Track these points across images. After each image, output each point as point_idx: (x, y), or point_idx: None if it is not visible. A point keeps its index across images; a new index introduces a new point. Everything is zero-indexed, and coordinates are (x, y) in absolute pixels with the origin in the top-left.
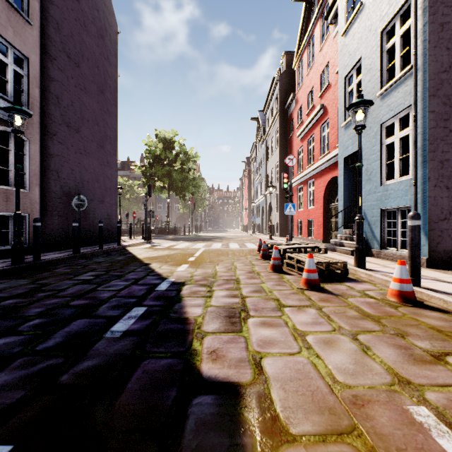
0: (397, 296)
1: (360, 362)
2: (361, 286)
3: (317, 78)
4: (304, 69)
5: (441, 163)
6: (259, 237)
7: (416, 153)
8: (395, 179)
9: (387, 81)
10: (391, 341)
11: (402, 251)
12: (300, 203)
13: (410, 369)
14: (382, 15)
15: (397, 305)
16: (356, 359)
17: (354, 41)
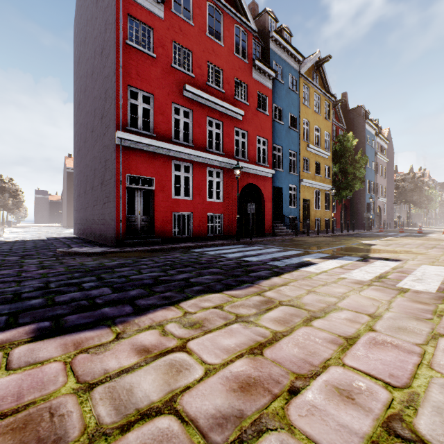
0: None
1: None
2: None
3: None
4: None
5: None
6: None
7: None
8: None
9: None
10: None
11: None
12: None
13: None
14: None
15: None
16: None
17: None
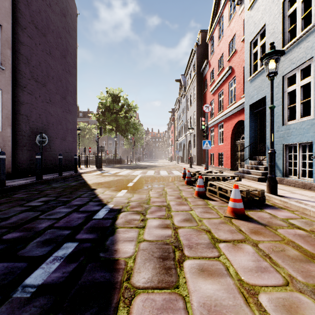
0: None
1: None
2: (282, 213)
3: (226, 47)
4: (215, 41)
5: None
6: (182, 166)
7: None
8: (296, 120)
9: (288, 40)
10: None
11: (303, 178)
12: (212, 140)
13: None
14: None
15: None
16: None
17: (258, 12)
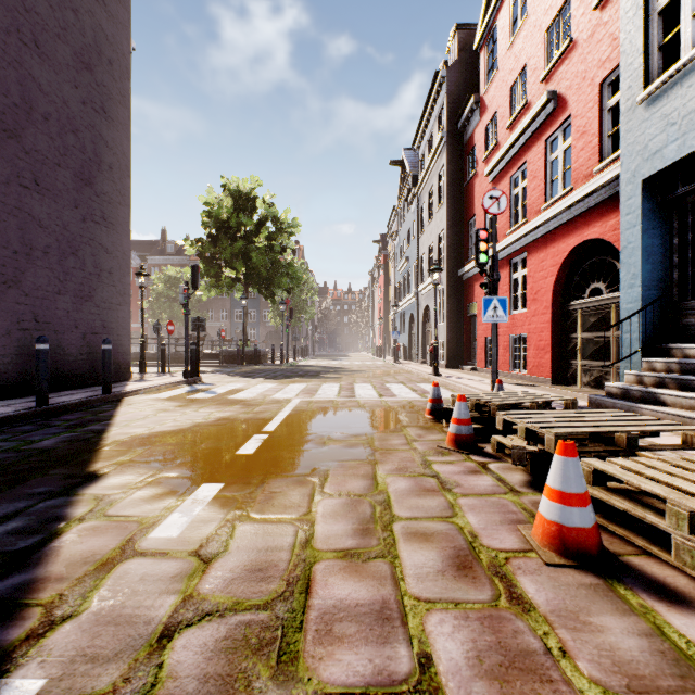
0: None
1: None
2: None
3: (536, 44)
4: (502, 40)
5: None
6: (409, 369)
7: None
8: None
9: None
10: None
11: None
12: None
13: None
14: None
15: None
16: None
17: None
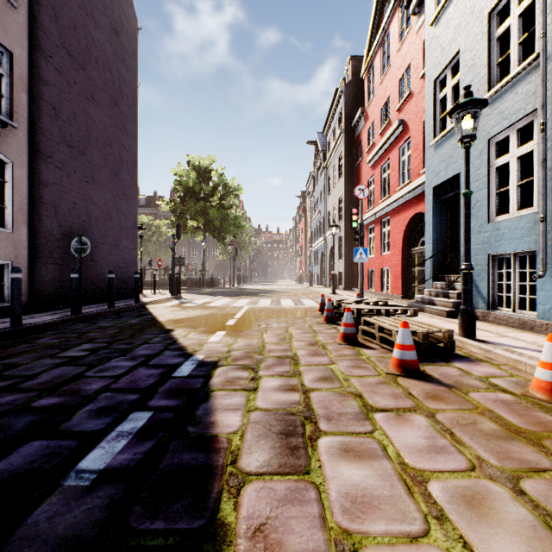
0: (551, 392)
1: None
2: (480, 369)
3: (394, 86)
4: (377, 76)
5: None
6: (318, 291)
7: (545, 176)
8: (510, 214)
9: (497, 80)
10: None
11: (521, 312)
12: (371, 247)
13: None
14: None
15: None
16: None
17: (448, 30)
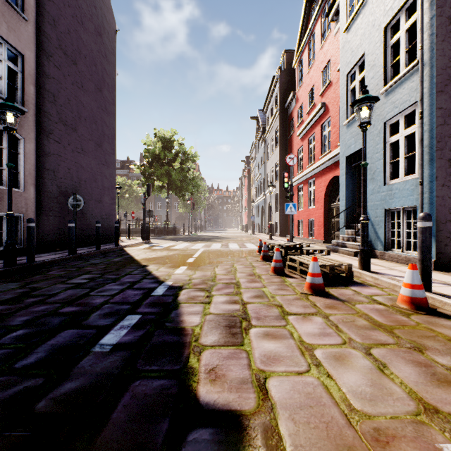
0: (409, 303)
1: (377, 384)
2: (368, 290)
3: (318, 76)
4: (305, 67)
5: (449, 162)
6: (259, 237)
7: (423, 151)
8: (400, 178)
9: (391, 77)
10: (409, 356)
11: (407, 252)
12: (300, 202)
13: (435, 392)
14: (386, 9)
15: (409, 312)
16: (372, 380)
17: (356, 37)
